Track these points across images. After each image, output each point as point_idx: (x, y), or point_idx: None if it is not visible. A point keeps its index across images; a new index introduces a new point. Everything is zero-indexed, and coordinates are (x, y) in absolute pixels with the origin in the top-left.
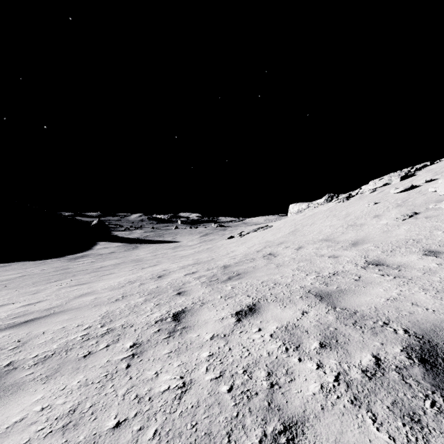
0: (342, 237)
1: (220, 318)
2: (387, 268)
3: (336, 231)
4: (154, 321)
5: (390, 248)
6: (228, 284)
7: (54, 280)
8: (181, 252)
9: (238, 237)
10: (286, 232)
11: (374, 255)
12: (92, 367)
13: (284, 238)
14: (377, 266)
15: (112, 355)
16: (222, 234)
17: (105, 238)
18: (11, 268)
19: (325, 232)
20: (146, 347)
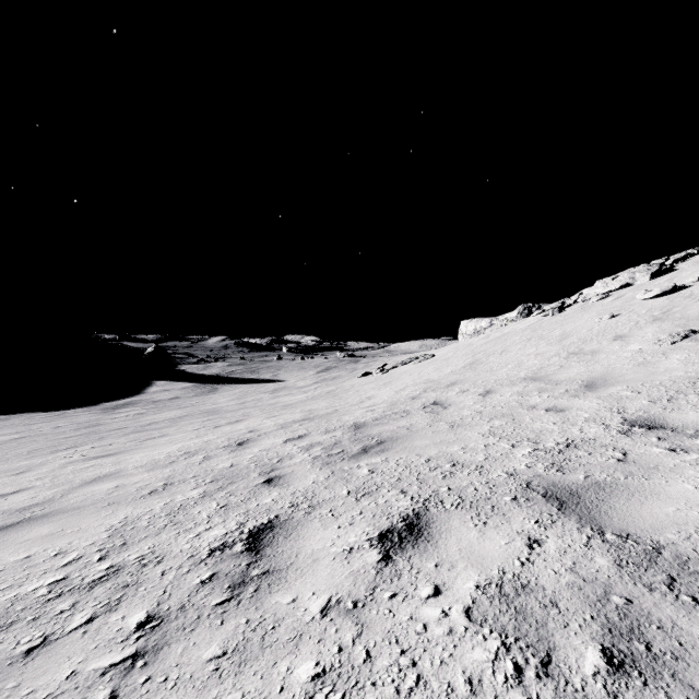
0: (562, 374)
1: (345, 550)
2: (675, 436)
3: (549, 363)
4: (207, 550)
5: (666, 395)
6: (362, 462)
7: (65, 447)
8: (285, 397)
9: (378, 374)
10: (460, 366)
11: (638, 408)
12: (27, 695)
13: (457, 375)
14: (651, 431)
15: (87, 653)
16: (352, 368)
17: (165, 376)
18: (8, 423)
19: (528, 365)
20: (170, 633)
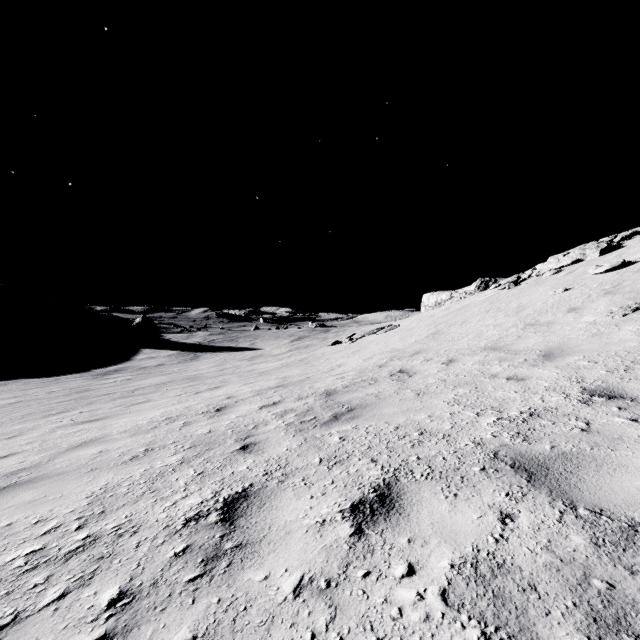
0: (520, 344)
1: (317, 522)
2: (635, 405)
3: (507, 334)
4: (182, 520)
5: (622, 365)
6: (334, 429)
7: (56, 412)
8: (261, 365)
9: (347, 343)
10: (423, 335)
11: (596, 378)
12: None
13: (421, 344)
14: (611, 400)
15: (56, 634)
16: (323, 337)
17: (151, 344)
18: (6, 388)
19: (487, 336)
20: (140, 612)
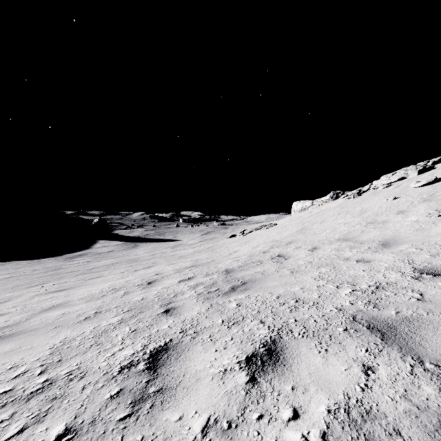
0: (364, 236)
1: (220, 371)
2: None
3: (354, 229)
4: (118, 368)
5: None
6: (232, 298)
7: (36, 284)
8: (180, 251)
9: (240, 236)
10: (294, 231)
11: (423, 260)
12: None
13: (292, 237)
14: (436, 277)
15: None
16: (223, 232)
17: (105, 237)
18: (4, 267)
19: (339, 231)
20: None
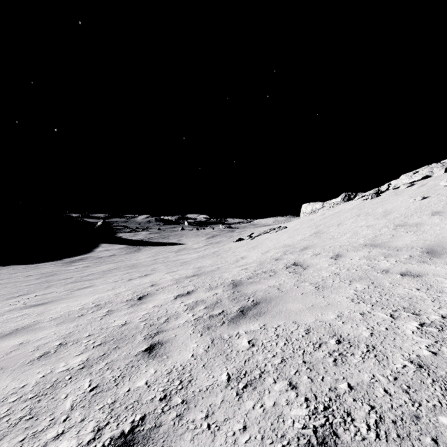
0: (397, 241)
1: None
2: None
3: (381, 233)
4: None
5: None
6: (241, 328)
7: (19, 294)
8: (184, 256)
9: (248, 239)
10: (307, 234)
11: None
12: None
13: (307, 241)
14: None
15: None
16: (230, 235)
17: (108, 240)
18: None
19: (363, 234)
20: None
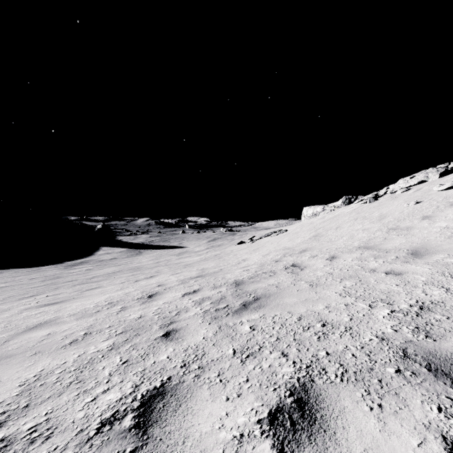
0: (388, 244)
1: (234, 437)
2: None
3: (374, 236)
4: (97, 423)
5: None
6: (244, 318)
7: (29, 295)
8: (186, 259)
9: (249, 243)
10: (307, 237)
11: None
12: None
13: (306, 244)
14: None
15: None
16: (231, 239)
17: (108, 243)
18: (1, 276)
19: (358, 237)
20: None
